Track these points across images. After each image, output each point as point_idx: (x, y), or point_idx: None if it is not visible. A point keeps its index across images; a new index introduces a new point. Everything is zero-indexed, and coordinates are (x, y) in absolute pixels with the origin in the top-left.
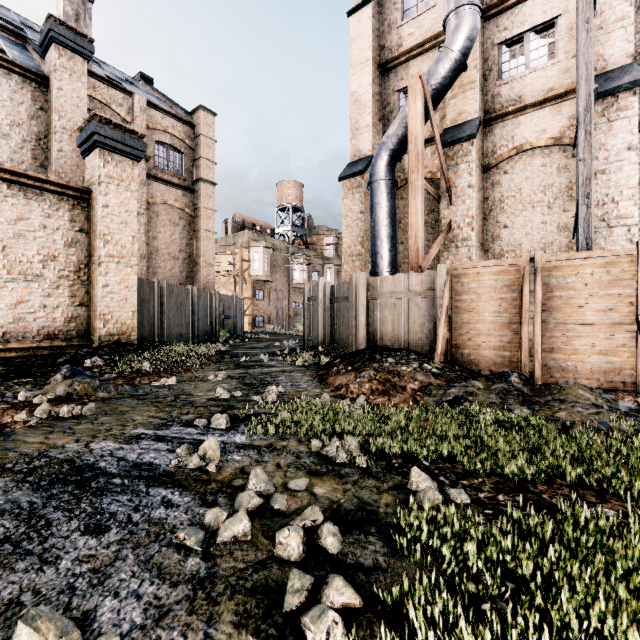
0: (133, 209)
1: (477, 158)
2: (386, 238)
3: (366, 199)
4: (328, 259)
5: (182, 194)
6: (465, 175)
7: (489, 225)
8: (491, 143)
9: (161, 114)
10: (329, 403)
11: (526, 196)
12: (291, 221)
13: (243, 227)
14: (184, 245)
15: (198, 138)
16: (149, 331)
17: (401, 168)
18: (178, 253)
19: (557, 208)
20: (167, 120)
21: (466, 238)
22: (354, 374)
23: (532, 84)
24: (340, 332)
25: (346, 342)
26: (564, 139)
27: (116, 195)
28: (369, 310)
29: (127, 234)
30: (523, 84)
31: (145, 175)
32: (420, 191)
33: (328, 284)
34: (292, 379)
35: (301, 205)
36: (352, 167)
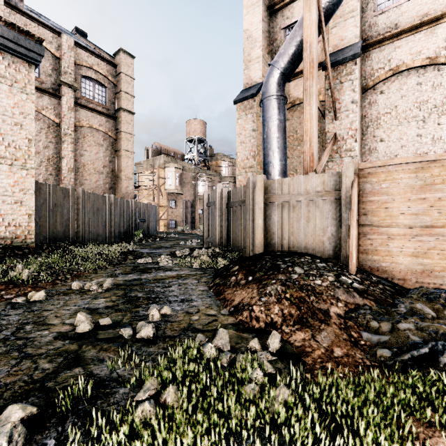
0: (30, 112)
1: (359, 77)
2: (277, 149)
3: (257, 119)
4: (224, 178)
5: (105, 120)
6: (349, 92)
7: (366, 139)
8: (369, 67)
9: (87, 53)
10: (228, 347)
11: (401, 112)
12: (197, 149)
13: (160, 153)
14: (107, 162)
15: (119, 75)
16: (63, 233)
17: (287, 93)
18: (102, 168)
19: (432, 122)
20: (92, 59)
21: (349, 149)
22: (257, 288)
23: (407, 12)
24: (236, 234)
25: (242, 244)
26: (439, 58)
27: (9, 96)
28: (266, 213)
29: (22, 136)
30: (399, 12)
31: (72, 102)
32: (315, 97)
33: (225, 190)
34: (185, 289)
35: (204, 137)
36: (245, 92)
